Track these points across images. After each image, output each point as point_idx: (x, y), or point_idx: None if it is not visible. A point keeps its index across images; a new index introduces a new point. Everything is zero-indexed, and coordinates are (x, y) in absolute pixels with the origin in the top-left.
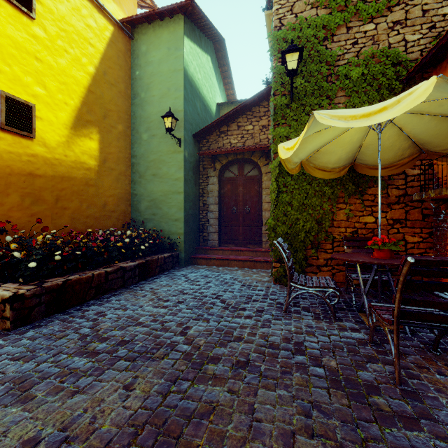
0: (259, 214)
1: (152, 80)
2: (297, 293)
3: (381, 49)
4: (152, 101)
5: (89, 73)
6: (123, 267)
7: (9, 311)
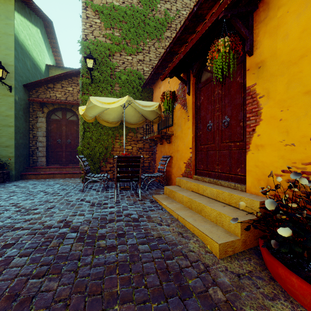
0: (77, 144)
1: None
2: (89, 181)
3: (134, 70)
4: None
5: None
6: None
7: None
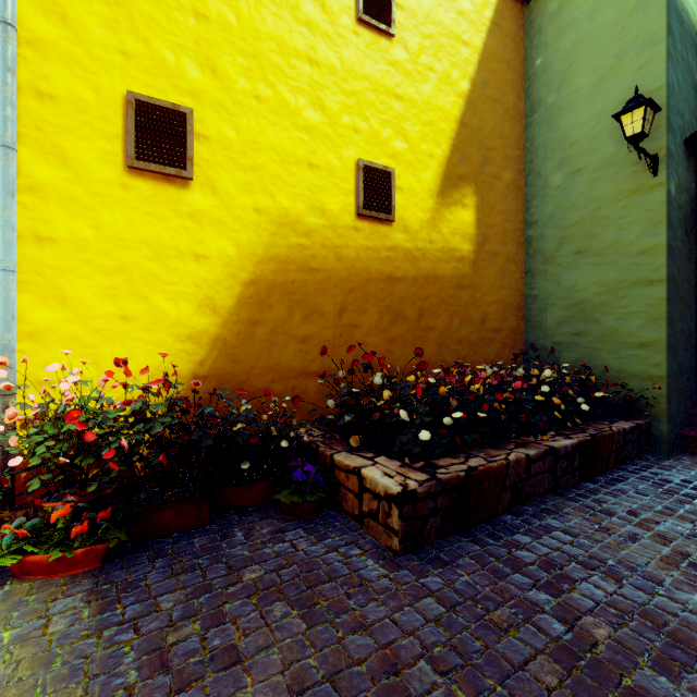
0: None
1: (573, 59)
2: None
3: None
4: (573, 102)
5: (461, 95)
6: (553, 449)
7: (397, 519)
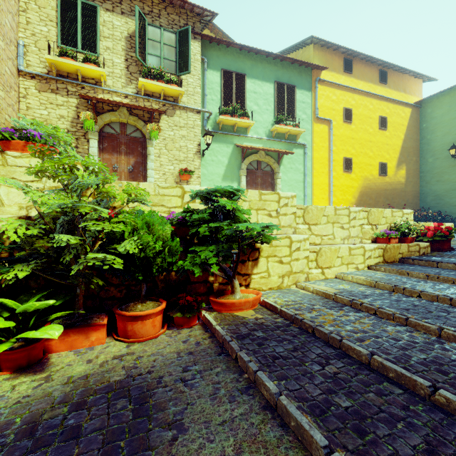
0: None
1: (435, 127)
2: None
3: None
4: (435, 139)
5: (402, 139)
6: None
7: None
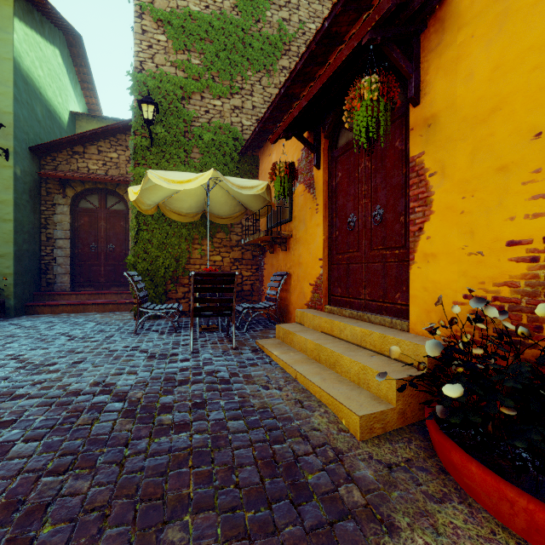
0: (126, 253)
1: None
2: (146, 316)
3: (226, 124)
4: None
5: None
6: None
7: None
